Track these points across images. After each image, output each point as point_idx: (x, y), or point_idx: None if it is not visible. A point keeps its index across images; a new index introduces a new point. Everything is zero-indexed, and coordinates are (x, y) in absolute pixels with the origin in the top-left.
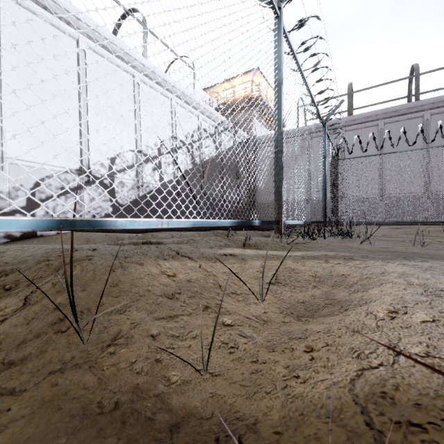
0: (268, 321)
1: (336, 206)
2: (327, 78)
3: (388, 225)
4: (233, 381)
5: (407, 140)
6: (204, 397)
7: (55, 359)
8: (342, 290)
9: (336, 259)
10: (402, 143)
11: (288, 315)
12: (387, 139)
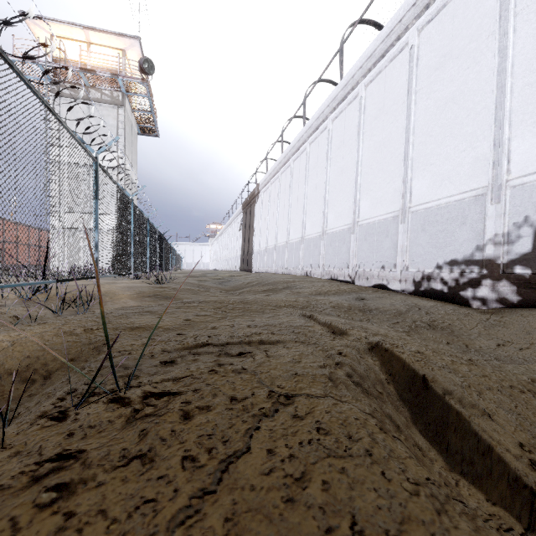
0: None
1: None
2: None
3: None
4: None
5: None
6: None
7: None
8: None
9: None
10: None
11: None
12: None
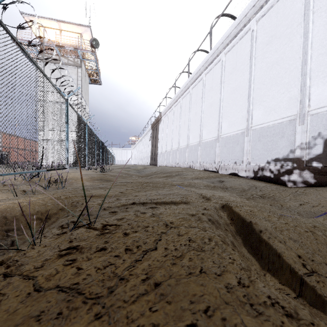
0: None
1: None
2: None
3: None
4: None
5: None
6: None
7: None
8: None
9: None
10: None
11: None
12: None
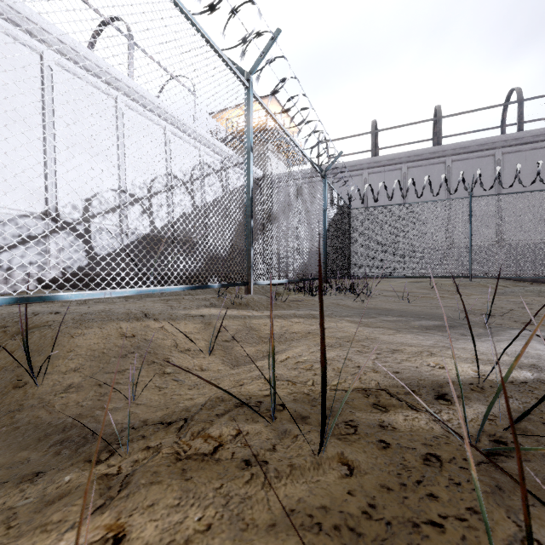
0: (206, 370)
1: (347, 259)
2: (323, 130)
3: (410, 279)
4: (151, 405)
5: (416, 191)
6: (125, 414)
7: (14, 403)
8: (284, 344)
9: (299, 318)
10: (425, 190)
11: (227, 365)
12: (410, 185)
